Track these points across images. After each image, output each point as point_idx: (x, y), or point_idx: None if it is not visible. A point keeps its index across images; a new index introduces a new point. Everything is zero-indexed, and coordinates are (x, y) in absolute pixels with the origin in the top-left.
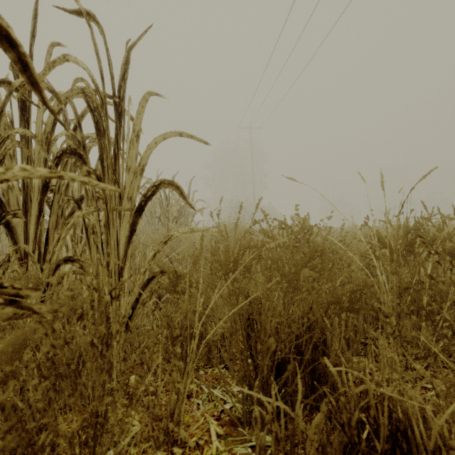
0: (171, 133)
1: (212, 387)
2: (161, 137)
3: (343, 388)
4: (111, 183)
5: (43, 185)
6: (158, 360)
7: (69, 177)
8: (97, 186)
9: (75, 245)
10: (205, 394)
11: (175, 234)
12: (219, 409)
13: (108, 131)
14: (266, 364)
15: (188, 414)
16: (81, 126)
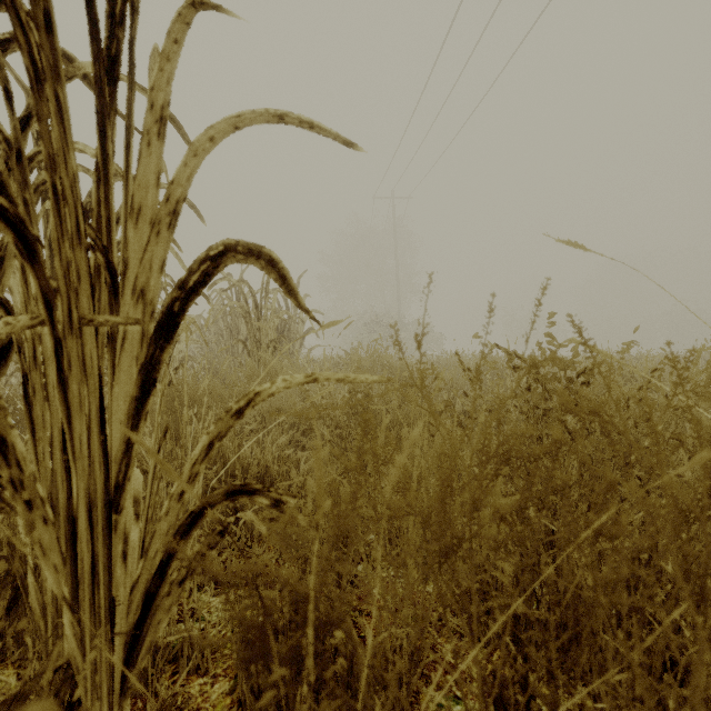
0: (255, 113)
1: None
2: (225, 124)
3: None
4: (73, 245)
5: None
6: None
7: None
8: None
9: None
10: None
11: (265, 390)
12: None
13: (59, 82)
14: None
15: None
16: (12, 100)
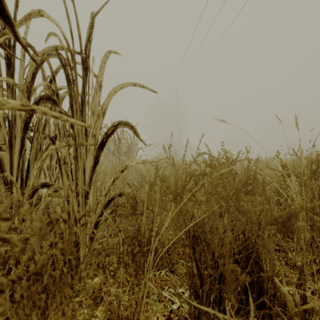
0: (127, 83)
1: (161, 288)
2: (118, 87)
3: (295, 308)
4: None
5: (24, 125)
6: (121, 275)
7: (41, 111)
8: (67, 121)
9: (50, 173)
10: (156, 294)
11: (130, 164)
12: (168, 309)
13: (76, 80)
14: (230, 290)
15: (143, 314)
16: (55, 79)
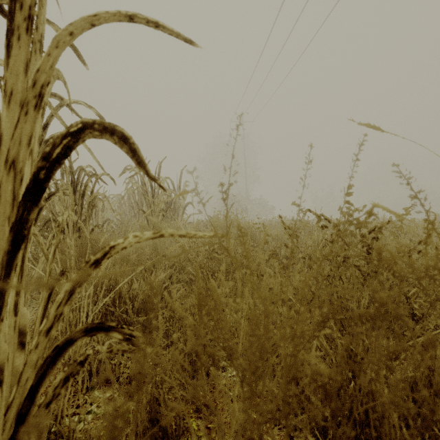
0: (109, 13)
1: None
2: (83, 21)
3: None
4: None
5: None
6: None
7: None
8: None
9: None
10: None
11: (119, 244)
12: None
13: None
14: None
15: None
16: None
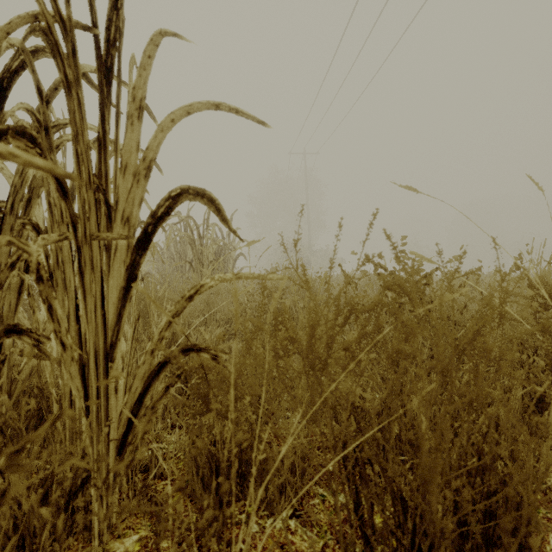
0: (200, 103)
1: None
2: (181, 110)
3: None
4: (87, 189)
5: None
6: None
7: None
8: None
9: (34, 303)
10: None
11: (207, 283)
12: None
13: (79, 88)
14: None
15: None
16: (42, 94)
